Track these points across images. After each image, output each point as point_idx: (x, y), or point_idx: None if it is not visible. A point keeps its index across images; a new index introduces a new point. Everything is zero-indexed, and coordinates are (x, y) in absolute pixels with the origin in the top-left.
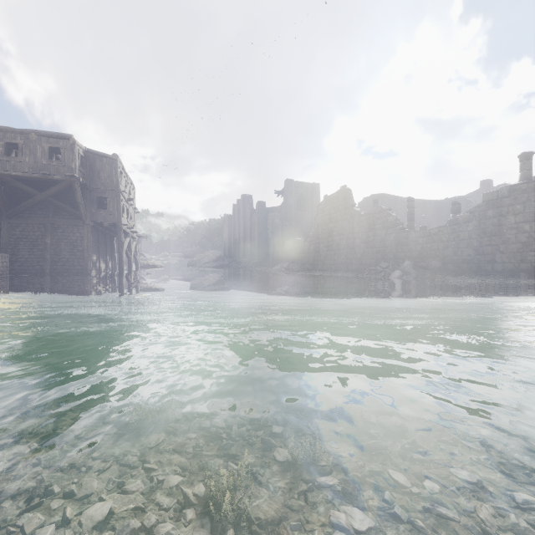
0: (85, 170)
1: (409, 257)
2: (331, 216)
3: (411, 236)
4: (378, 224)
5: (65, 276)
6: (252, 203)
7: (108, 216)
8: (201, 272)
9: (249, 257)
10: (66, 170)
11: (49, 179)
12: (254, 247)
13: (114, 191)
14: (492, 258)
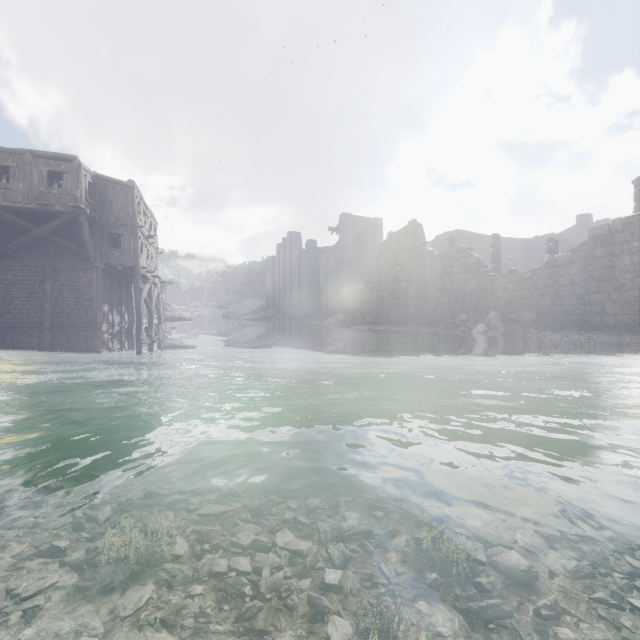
0: (94, 200)
1: (494, 308)
2: (397, 257)
3: (498, 282)
4: (455, 267)
5: (69, 331)
6: (300, 242)
7: (122, 256)
8: (239, 325)
9: (297, 307)
10: (69, 200)
11: (48, 210)
12: (303, 296)
13: (130, 226)
14: (602, 309)
